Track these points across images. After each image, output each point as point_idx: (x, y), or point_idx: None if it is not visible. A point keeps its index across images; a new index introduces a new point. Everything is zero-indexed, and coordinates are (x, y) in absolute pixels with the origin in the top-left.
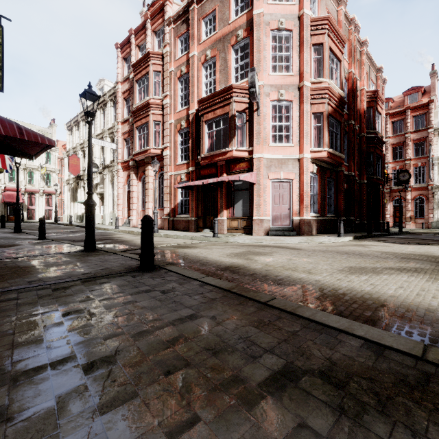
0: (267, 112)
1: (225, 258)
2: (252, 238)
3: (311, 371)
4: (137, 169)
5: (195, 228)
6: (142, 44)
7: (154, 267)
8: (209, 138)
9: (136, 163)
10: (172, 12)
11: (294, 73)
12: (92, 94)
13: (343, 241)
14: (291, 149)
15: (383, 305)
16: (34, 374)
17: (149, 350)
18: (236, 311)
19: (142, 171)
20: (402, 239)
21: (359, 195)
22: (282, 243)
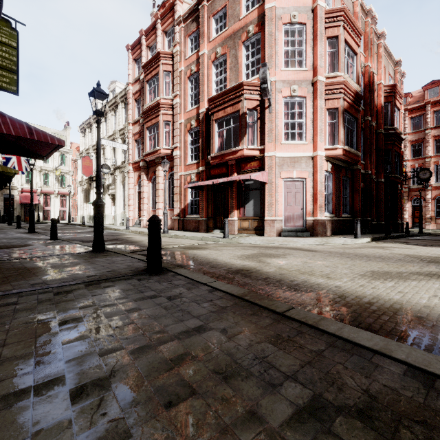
0: (279, 109)
1: (236, 260)
2: (263, 239)
3: (346, 408)
4: (147, 170)
5: (205, 228)
6: (152, 45)
7: (162, 270)
8: (219, 137)
9: (147, 164)
10: (182, 11)
11: (307, 67)
12: (101, 92)
13: (360, 242)
14: (304, 146)
15: (417, 317)
16: (14, 401)
17: (149, 372)
18: (249, 323)
19: (152, 171)
20: (425, 240)
21: (375, 195)
22: (295, 244)
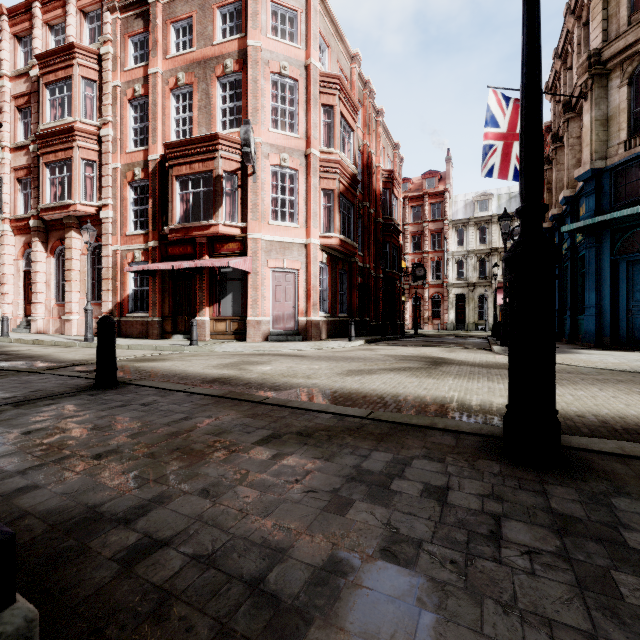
0: (266, 180)
1: (211, 370)
2: (246, 345)
3: (291, 433)
4: (46, 235)
5: (160, 333)
6: (57, 24)
7: (118, 384)
8: (182, 202)
9: (45, 224)
10: None
11: (300, 135)
12: None
13: (354, 345)
14: (296, 231)
15: (363, 397)
16: (41, 468)
17: (152, 441)
18: (231, 410)
19: (57, 238)
20: (412, 341)
21: (375, 292)
22: (284, 350)
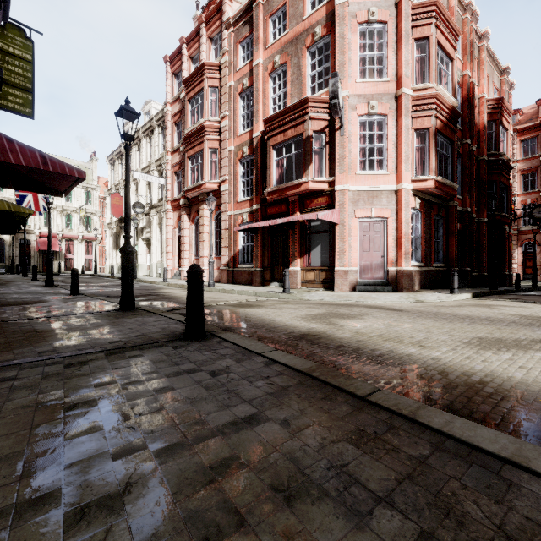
0: (353, 131)
1: (299, 321)
2: (333, 294)
3: None
4: (190, 209)
5: (261, 281)
6: (195, 55)
7: (204, 335)
8: (278, 168)
9: (189, 201)
10: (232, 12)
11: (390, 77)
12: (130, 111)
13: (458, 299)
14: (385, 178)
15: None
16: None
17: (179, 486)
18: (320, 412)
19: (195, 210)
20: None
21: (476, 238)
22: (374, 301)
